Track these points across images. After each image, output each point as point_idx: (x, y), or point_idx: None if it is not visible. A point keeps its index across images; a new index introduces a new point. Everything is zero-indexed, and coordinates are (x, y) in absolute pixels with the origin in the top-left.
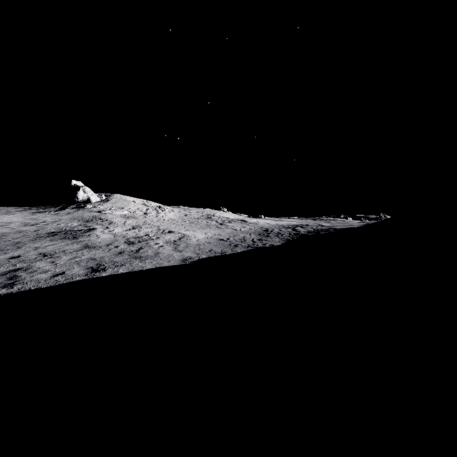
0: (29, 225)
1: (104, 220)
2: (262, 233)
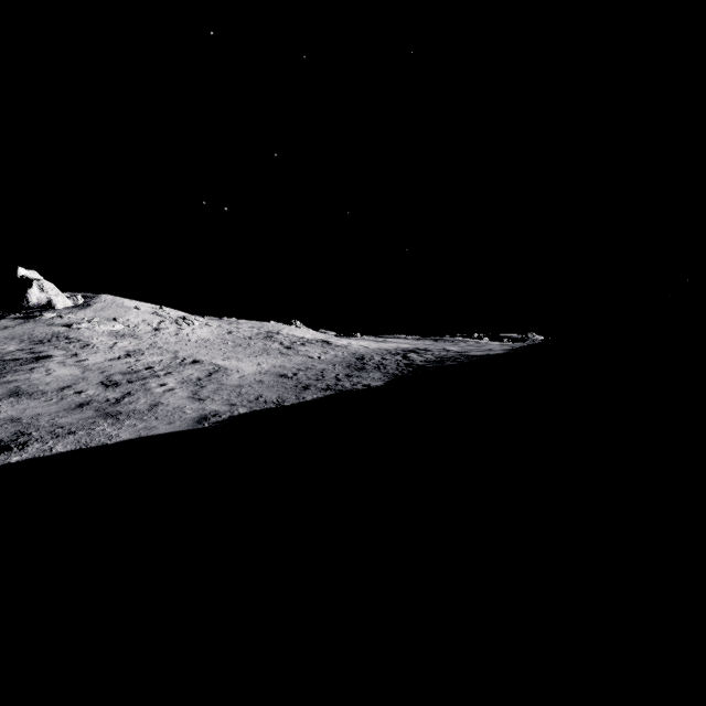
0: None
1: (74, 340)
2: (354, 364)
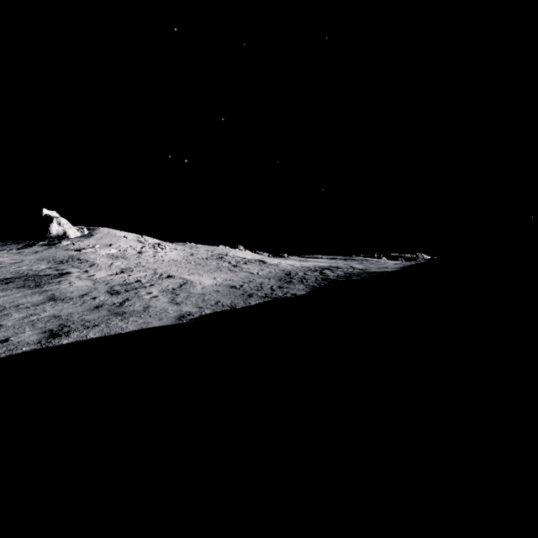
0: None
1: (84, 261)
2: (283, 278)
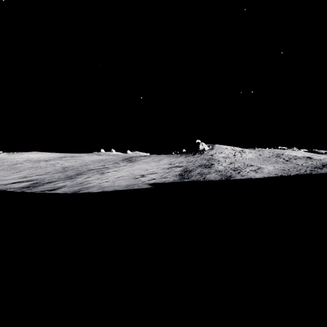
0: (189, 162)
1: (215, 159)
2: (318, 167)
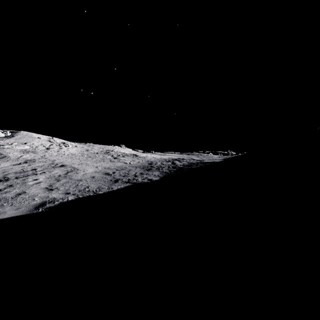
0: None
1: None
2: (146, 167)
